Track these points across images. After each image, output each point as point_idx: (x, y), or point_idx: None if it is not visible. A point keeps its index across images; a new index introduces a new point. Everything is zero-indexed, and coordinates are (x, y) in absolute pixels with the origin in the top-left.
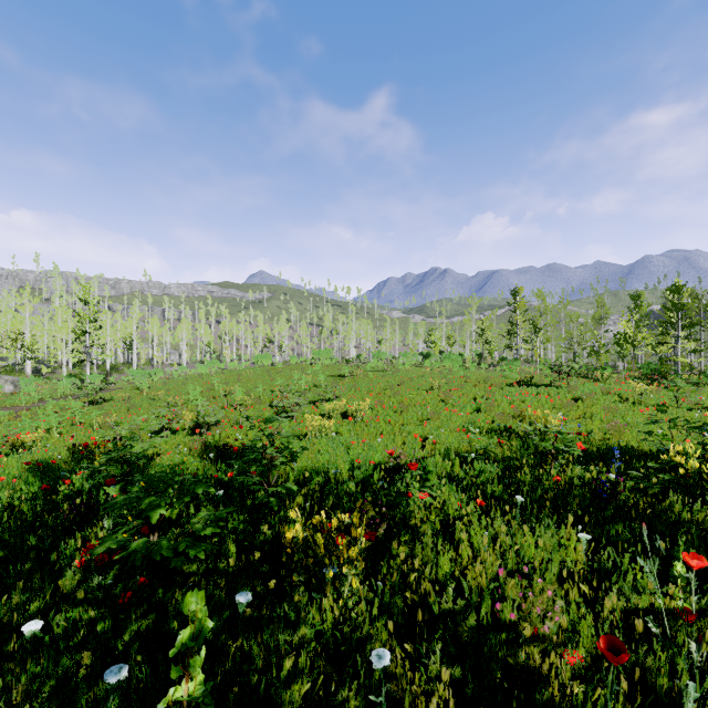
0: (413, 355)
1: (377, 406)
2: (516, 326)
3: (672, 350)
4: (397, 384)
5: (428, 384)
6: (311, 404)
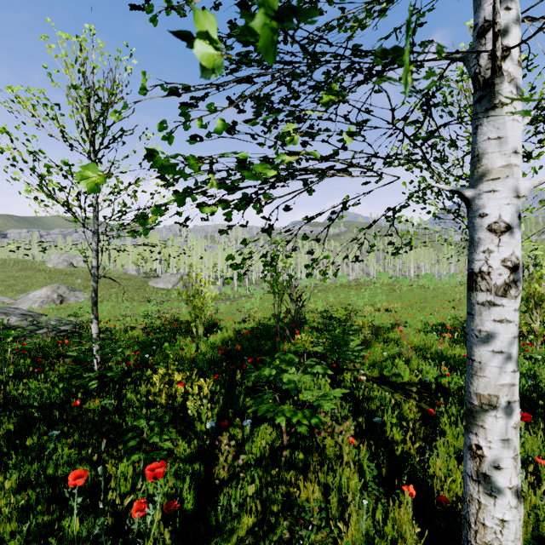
0: (465, 275)
1: (408, 307)
2: None
3: None
4: (432, 297)
5: (455, 297)
6: (370, 305)
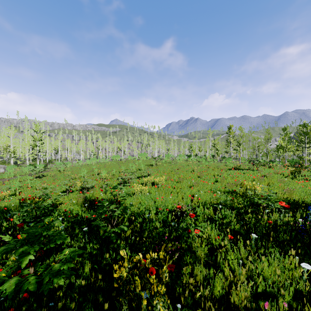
0: (183, 156)
1: (168, 179)
2: (229, 143)
3: (302, 153)
4: (177, 169)
5: (191, 169)
6: (137, 178)
